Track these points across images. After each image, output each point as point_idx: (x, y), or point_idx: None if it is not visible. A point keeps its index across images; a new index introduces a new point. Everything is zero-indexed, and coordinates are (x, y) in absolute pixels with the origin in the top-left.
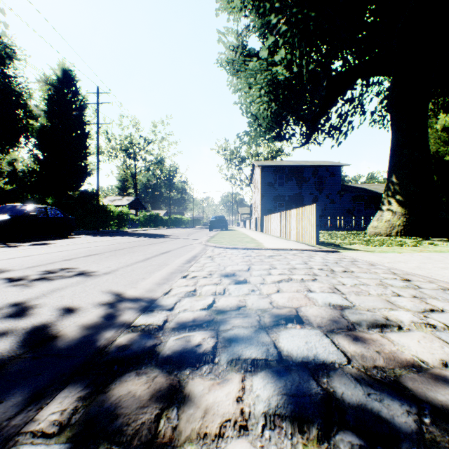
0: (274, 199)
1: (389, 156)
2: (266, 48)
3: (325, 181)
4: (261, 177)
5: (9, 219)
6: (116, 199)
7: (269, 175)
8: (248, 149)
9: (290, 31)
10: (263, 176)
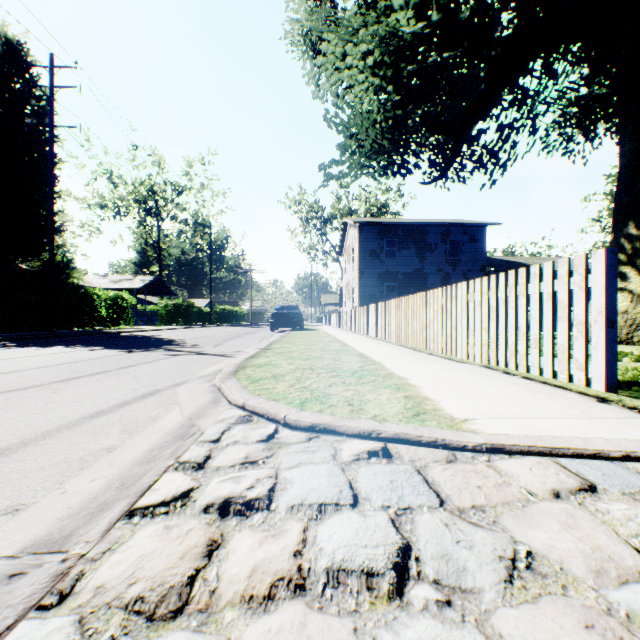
0: (380, 279)
1: (617, 187)
2: None
3: (462, 250)
4: (358, 243)
5: None
6: (122, 279)
7: (371, 239)
8: (335, 204)
9: None
10: (362, 240)
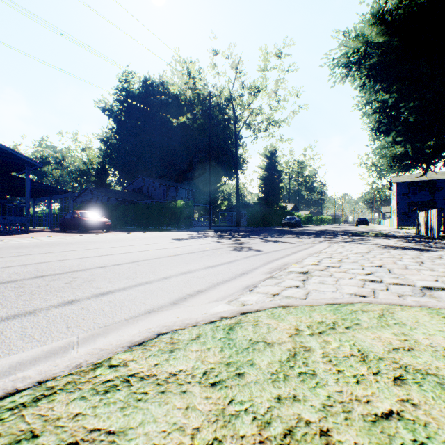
0: (408, 205)
1: None
2: (390, 136)
3: None
4: (396, 190)
5: (295, 221)
6: None
7: (402, 188)
8: None
9: (401, 136)
10: (397, 189)
